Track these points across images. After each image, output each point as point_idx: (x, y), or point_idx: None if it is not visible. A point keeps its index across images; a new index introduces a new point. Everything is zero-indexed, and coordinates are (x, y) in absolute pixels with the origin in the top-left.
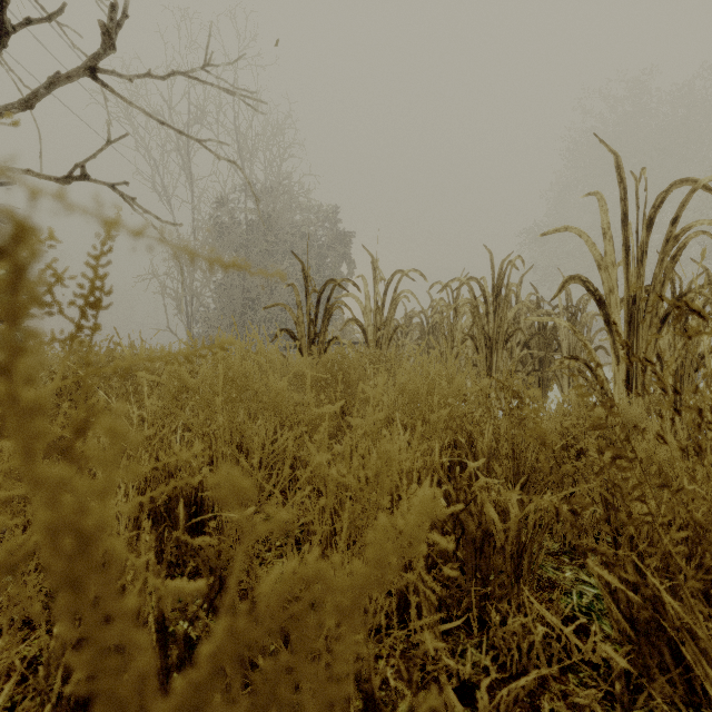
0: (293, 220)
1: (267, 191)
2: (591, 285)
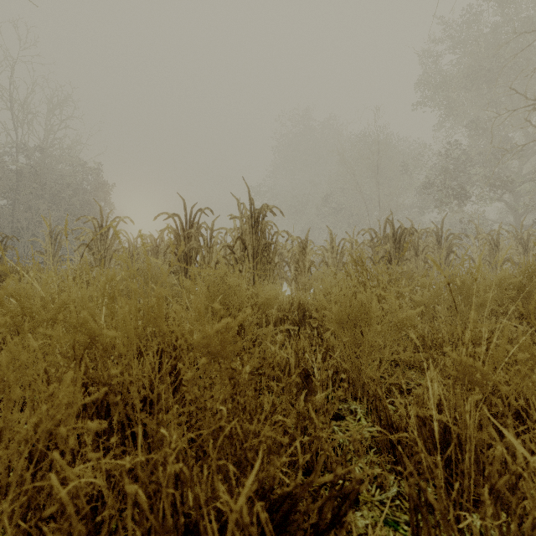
0: (61, 172)
1: (39, 149)
2: (90, 246)
